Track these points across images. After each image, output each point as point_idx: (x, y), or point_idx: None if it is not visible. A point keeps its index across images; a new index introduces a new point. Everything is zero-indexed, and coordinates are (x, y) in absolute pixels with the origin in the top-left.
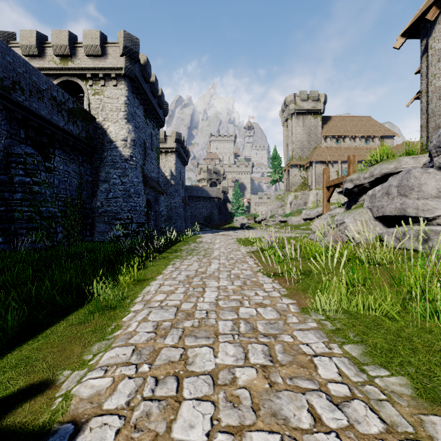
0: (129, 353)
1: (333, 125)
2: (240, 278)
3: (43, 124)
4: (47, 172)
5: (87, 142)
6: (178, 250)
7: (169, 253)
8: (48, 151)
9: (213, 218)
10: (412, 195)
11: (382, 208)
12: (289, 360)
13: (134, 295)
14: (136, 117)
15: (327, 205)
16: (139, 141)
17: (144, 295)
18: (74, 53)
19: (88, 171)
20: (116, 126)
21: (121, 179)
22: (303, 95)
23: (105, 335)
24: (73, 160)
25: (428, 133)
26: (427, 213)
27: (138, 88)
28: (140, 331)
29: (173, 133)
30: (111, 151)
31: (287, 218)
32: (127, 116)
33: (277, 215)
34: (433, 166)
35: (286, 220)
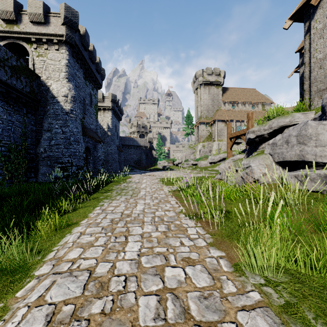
0: None
1: (229, 94)
2: (164, 222)
3: None
4: None
5: (30, 97)
6: (109, 190)
7: (101, 194)
8: None
9: (142, 162)
10: (310, 143)
11: (282, 154)
12: None
13: (49, 247)
14: (76, 78)
15: (230, 152)
16: (79, 98)
17: (58, 250)
18: (19, 19)
19: (32, 121)
20: (58, 84)
21: (62, 129)
22: (209, 71)
23: None
24: (17, 111)
25: (311, 95)
26: (325, 159)
27: (78, 54)
28: None
29: (109, 94)
30: (54, 105)
31: (197, 162)
32: (68, 76)
33: (190, 159)
34: (326, 119)
35: (197, 163)
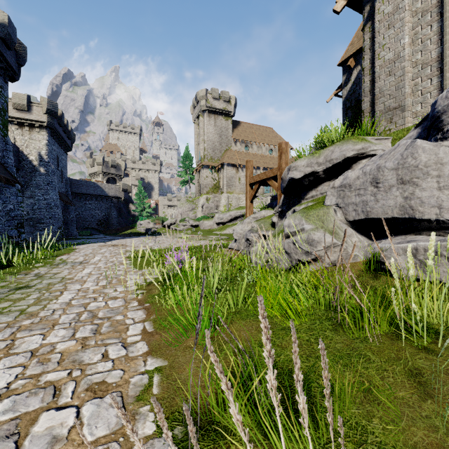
0: None
1: (242, 130)
2: None
3: None
4: None
5: None
6: None
7: None
8: None
9: (111, 222)
10: (427, 182)
11: (365, 206)
12: None
13: None
14: None
15: (251, 206)
16: None
17: None
18: None
19: None
20: None
21: None
22: (215, 93)
23: None
24: None
25: (376, 117)
26: None
27: None
28: None
29: (43, 100)
30: None
31: (199, 222)
32: None
33: (188, 218)
34: (445, 138)
35: (198, 225)
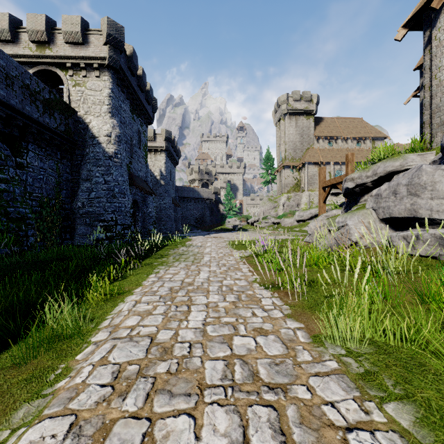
0: (63, 432)
1: (325, 126)
2: (233, 291)
3: (12, 114)
4: (18, 169)
5: (66, 137)
6: (164, 255)
7: (154, 259)
8: (20, 146)
9: (205, 220)
10: (424, 194)
11: (389, 209)
12: (311, 442)
13: (102, 316)
14: (121, 112)
15: (323, 206)
16: (125, 138)
17: (113, 318)
18: (52, 40)
19: (68, 168)
20: (99, 120)
21: (104, 177)
22: (296, 95)
23: (42, 387)
24: (50, 156)
25: (433, 129)
26: (443, 215)
27: (124, 81)
28: (92, 384)
29: (163, 131)
30: (94, 147)
31: (280, 220)
32: (112, 110)
33: (270, 216)
34: None
35: (279, 222)
